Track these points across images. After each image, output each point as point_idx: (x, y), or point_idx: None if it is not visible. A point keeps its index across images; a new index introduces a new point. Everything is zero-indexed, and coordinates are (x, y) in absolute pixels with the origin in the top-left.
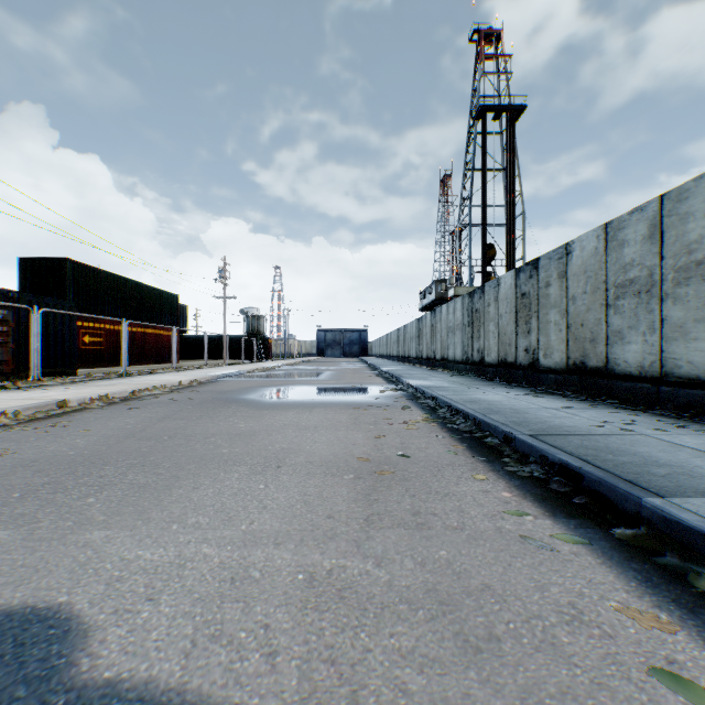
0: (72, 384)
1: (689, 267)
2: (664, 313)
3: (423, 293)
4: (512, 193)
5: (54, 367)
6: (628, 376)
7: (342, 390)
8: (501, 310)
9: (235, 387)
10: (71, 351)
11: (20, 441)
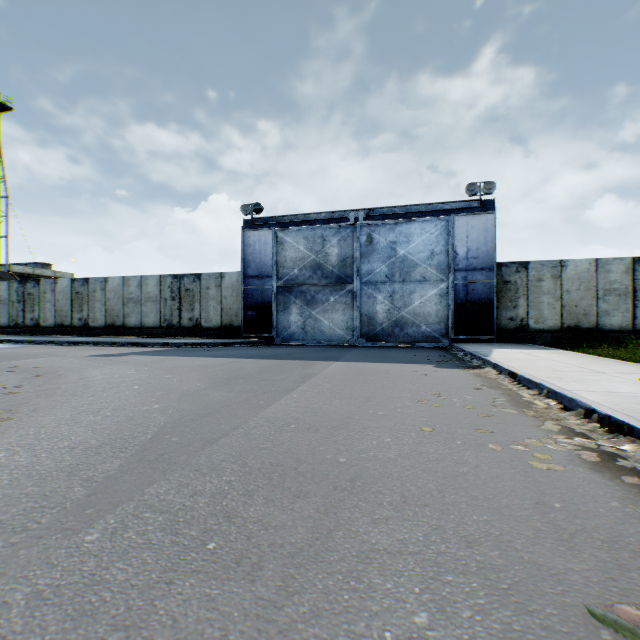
0: None
1: (149, 298)
2: (143, 309)
3: None
4: None
5: None
6: (132, 328)
7: None
8: (60, 297)
9: None
10: None
11: None
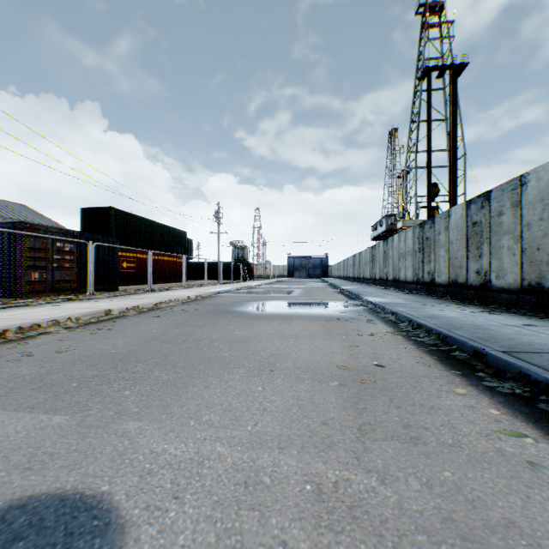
0: (114, 298)
1: None
2: None
3: (375, 226)
4: (454, 138)
5: (103, 285)
6: None
7: (312, 305)
8: (451, 237)
9: (228, 301)
10: (113, 274)
11: (79, 340)
